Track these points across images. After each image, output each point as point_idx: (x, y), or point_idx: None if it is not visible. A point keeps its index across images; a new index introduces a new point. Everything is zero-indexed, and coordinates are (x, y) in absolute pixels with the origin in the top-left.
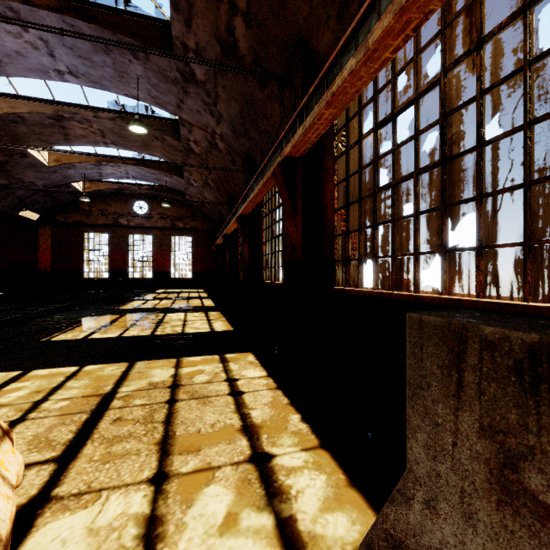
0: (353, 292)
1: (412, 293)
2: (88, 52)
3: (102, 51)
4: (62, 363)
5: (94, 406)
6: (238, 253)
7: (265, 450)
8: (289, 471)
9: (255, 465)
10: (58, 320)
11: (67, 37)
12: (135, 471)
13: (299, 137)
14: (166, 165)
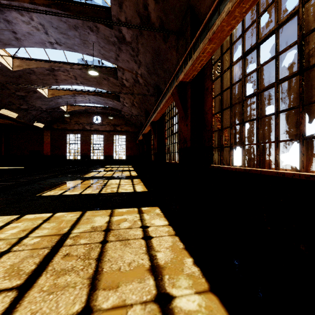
0: (226, 169)
1: (273, 170)
2: (66, 30)
3: (73, 28)
4: (43, 211)
5: (54, 243)
6: (151, 144)
7: (167, 291)
8: (186, 314)
9: (159, 305)
10: (48, 183)
11: (54, 21)
12: (69, 303)
13: (189, 67)
14: (110, 95)
